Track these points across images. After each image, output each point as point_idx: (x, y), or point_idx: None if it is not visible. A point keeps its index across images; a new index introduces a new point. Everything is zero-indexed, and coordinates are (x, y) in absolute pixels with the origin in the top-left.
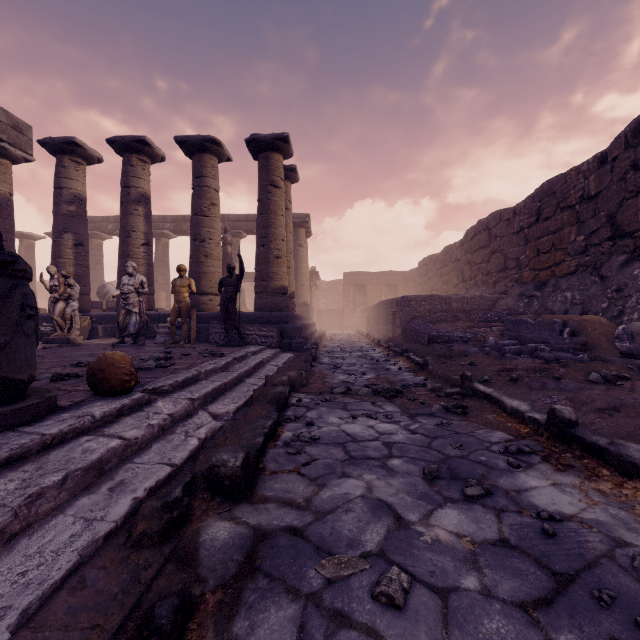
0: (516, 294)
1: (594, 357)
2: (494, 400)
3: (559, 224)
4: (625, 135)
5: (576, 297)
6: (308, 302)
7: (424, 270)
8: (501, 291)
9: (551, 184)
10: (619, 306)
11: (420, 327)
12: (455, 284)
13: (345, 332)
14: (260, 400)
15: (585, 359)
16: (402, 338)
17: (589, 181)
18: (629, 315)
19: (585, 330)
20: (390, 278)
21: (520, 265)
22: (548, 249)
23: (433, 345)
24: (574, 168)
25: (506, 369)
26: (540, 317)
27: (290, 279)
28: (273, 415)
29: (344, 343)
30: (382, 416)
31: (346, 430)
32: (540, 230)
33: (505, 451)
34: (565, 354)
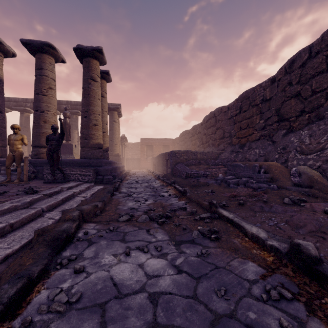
0: (229, 150)
1: (279, 186)
2: (236, 224)
3: (251, 114)
4: (285, 67)
5: (261, 152)
6: (120, 154)
7: (183, 138)
8: (222, 149)
9: (247, 93)
10: (285, 157)
11: (181, 168)
12: (198, 145)
13: (141, 170)
14: (38, 242)
15: (275, 188)
16: (171, 174)
17: (266, 91)
18: (291, 162)
19: (271, 170)
20: (165, 142)
21: (231, 135)
22: (245, 127)
23: (188, 179)
24: (258, 85)
25: (233, 195)
26: (247, 163)
27: (105, 139)
28: (37, 266)
29: (139, 177)
30: (153, 247)
31: (114, 276)
32: (241, 117)
33: (268, 297)
34: (263, 184)
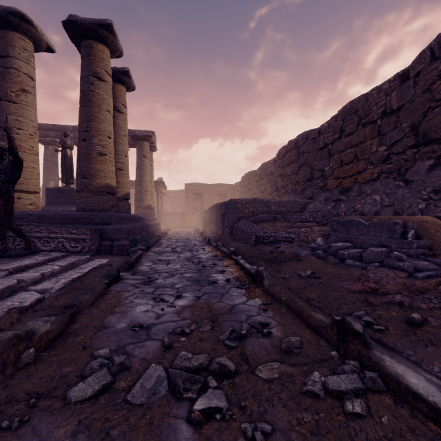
0: (323, 199)
1: None
2: None
3: (361, 137)
4: (430, 49)
5: (385, 199)
6: (153, 205)
7: (246, 182)
8: (309, 197)
9: (354, 104)
10: None
11: (246, 227)
12: (270, 192)
13: (186, 230)
14: None
15: None
16: (230, 237)
17: (391, 97)
18: None
19: (428, 232)
20: (221, 189)
21: (325, 175)
22: (351, 160)
23: (260, 246)
24: (376, 88)
25: (370, 288)
26: (373, 217)
27: (124, 181)
28: None
29: (179, 241)
30: None
31: None
32: (344, 144)
33: None
34: (424, 262)
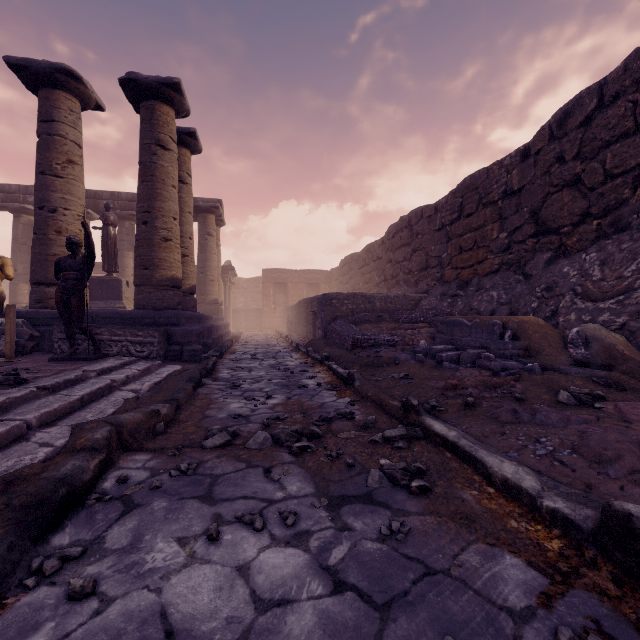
0: (439, 293)
1: (544, 366)
2: (464, 455)
3: (482, 220)
4: (549, 127)
5: (502, 296)
6: (220, 300)
7: (346, 269)
8: (423, 290)
9: (474, 179)
10: (551, 306)
11: (343, 329)
12: (377, 283)
13: (264, 333)
14: None
15: (536, 369)
16: (323, 341)
17: (512, 175)
18: (565, 316)
19: (526, 333)
20: (312, 277)
21: (442, 263)
22: (471, 247)
23: (358, 350)
24: (497, 162)
25: (451, 385)
26: (476, 318)
27: (189, 270)
28: None
29: (258, 347)
30: (276, 516)
31: (172, 606)
32: (462, 227)
33: None
34: (512, 362)
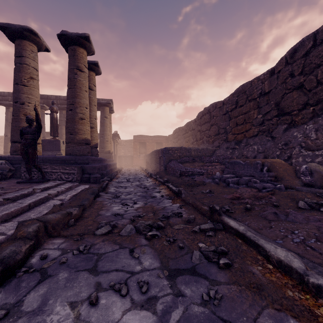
0: (225, 147)
1: (286, 186)
2: (250, 242)
3: (248, 109)
4: (285, 57)
5: (260, 148)
6: (111, 151)
7: (176, 135)
8: (216, 146)
9: (243, 87)
10: (288, 153)
11: (175, 166)
12: (192, 142)
13: (134, 168)
14: None
15: (282, 188)
16: (164, 172)
17: (265, 84)
18: (296, 159)
19: (275, 168)
20: (158, 139)
21: (226, 131)
22: (242, 122)
23: (183, 177)
24: (256, 78)
25: (236, 197)
26: (247, 160)
27: (94, 135)
28: None
29: (131, 175)
30: (136, 284)
31: None
32: (238, 112)
33: None
34: (268, 184)
